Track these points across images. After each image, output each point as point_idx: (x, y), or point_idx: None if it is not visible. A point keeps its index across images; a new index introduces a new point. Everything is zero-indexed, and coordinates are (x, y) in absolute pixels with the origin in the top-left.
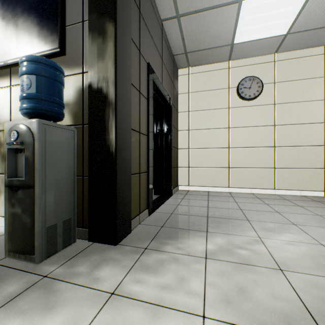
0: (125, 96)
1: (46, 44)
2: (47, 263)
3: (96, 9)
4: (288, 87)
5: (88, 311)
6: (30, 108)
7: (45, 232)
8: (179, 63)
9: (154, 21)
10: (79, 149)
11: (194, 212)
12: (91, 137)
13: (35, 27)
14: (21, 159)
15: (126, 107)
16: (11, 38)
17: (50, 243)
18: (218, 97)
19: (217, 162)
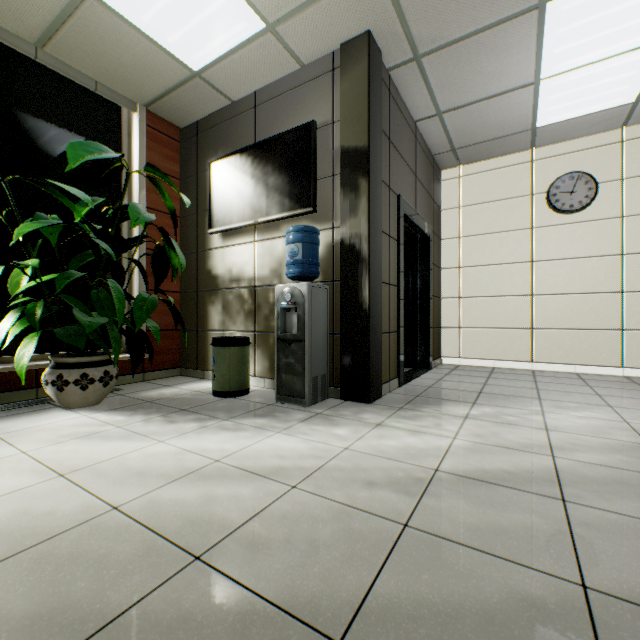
0: (376, 249)
1: (298, 203)
2: (314, 408)
3: (348, 164)
4: None
5: (363, 428)
6: (298, 273)
7: (311, 381)
8: (442, 163)
9: (405, 134)
10: (329, 306)
11: (462, 387)
12: (342, 294)
13: (287, 186)
14: (289, 317)
15: (377, 261)
16: (261, 196)
17: (314, 392)
18: (512, 212)
19: (509, 319)
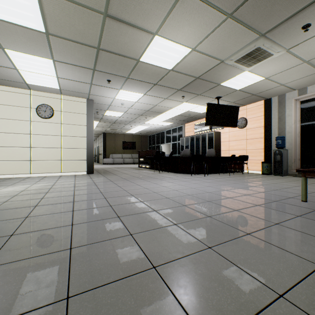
0: None
1: None
2: None
3: None
4: (69, 116)
5: None
6: None
7: None
8: None
9: None
10: None
11: None
12: None
13: None
14: None
15: None
16: None
17: None
18: (23, 112)
19: (21, 157)
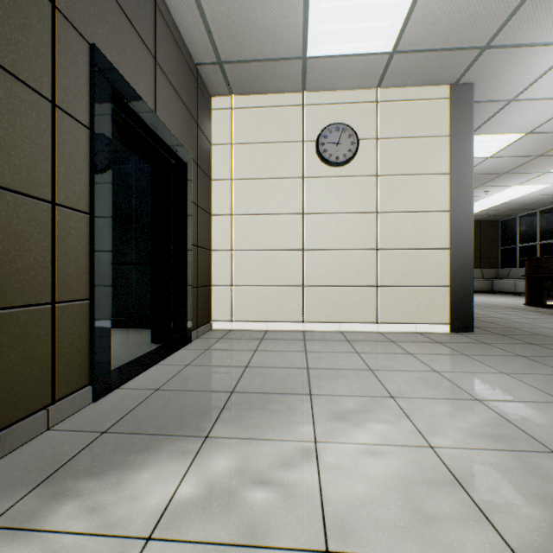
0: None
1: None
2: None
3: None
4: (397, 148)
5: None
6: None
7: None
8: (210, 83)
9: None
10: None
11: (211, 382)
12: None
13: None
14: None
15: None
16: None
17: None
18: (285, 157)
19: (282, 276)
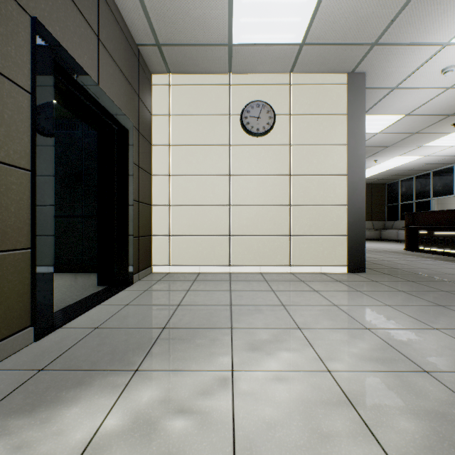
0: None
1: None
2: None
3: None
4: (306, 123)
5: None
6: None
7: None
8: (150, 62)
9: None
10: None
11: (146, 320)
12: None
13: None
14: None
15: None
16: None
17: None
18: (215, 127)
19: (212, 227)
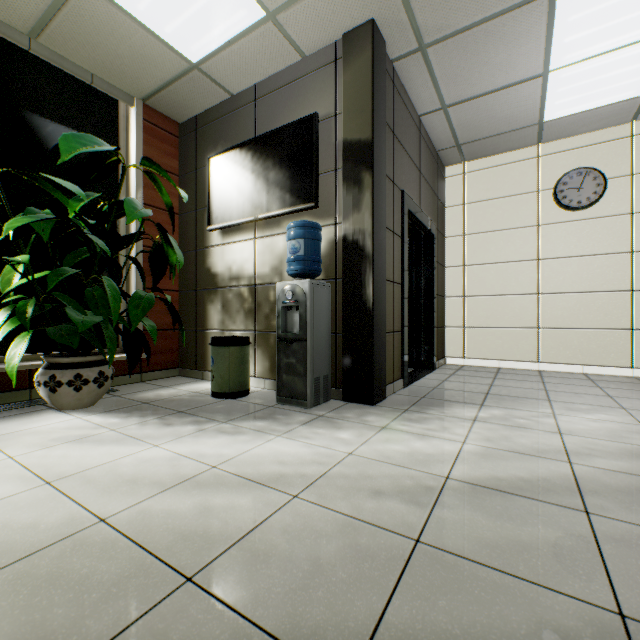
0: (380, 245)
1: (300, 198)
2: (316, 410)
3: (351, 158)
4: None
5: (368, 431)
6: (299, 270)
7: (313, 382)
8: (446, 159)
9: (409, 128)
10: (331, 304)
11: (468, 388)
12: (345, 292)
13: (288, 180)
14: (290, 316)
15: (381, 257)
16: (262, 192)
17: (316, 393)
18: (518, 208)
19: (515, 318)
